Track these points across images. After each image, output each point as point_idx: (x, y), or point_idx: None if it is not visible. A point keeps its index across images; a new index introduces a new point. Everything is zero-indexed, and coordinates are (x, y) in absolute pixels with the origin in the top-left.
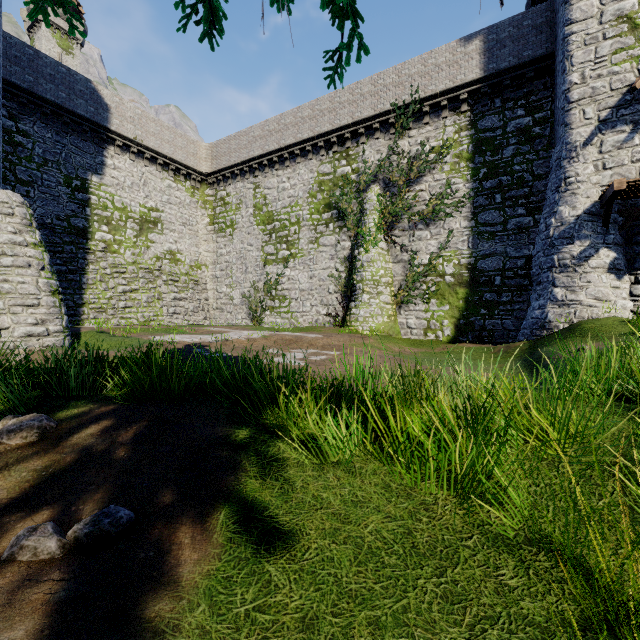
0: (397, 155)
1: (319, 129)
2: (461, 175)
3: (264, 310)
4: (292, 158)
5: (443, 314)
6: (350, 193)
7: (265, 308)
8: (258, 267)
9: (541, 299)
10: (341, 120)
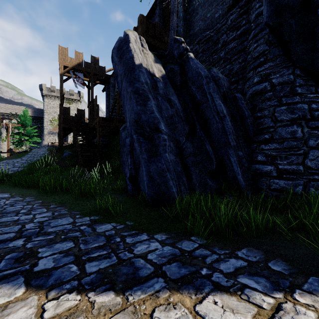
0: (11, 123)
1: None
2: None
3: None
4: None
5: None
6: None
7: None
8: None
9: None
10: None
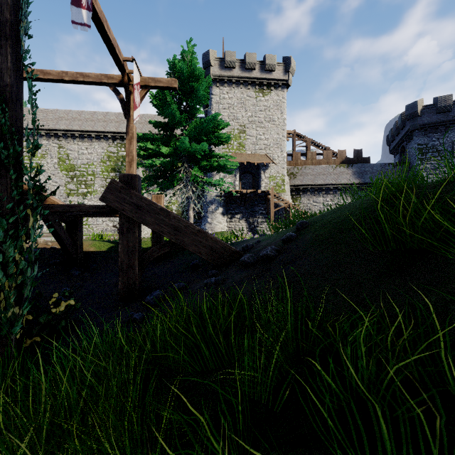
0: None
1: (109, 129)
2: None
3: None
4: (89, 137)
5: None
6: None
7: None
8: (62, 196)
9: (205, 222)
10: (122, 129)
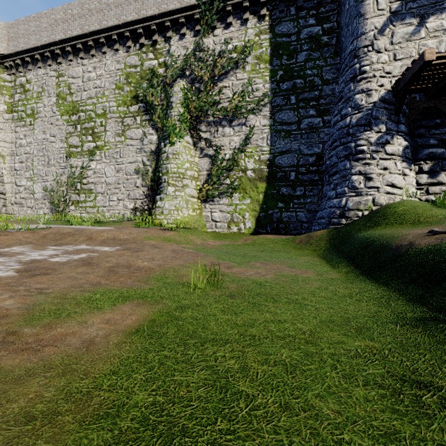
0: (202, 51)
1: (125, 17)
2: (261, 76)
3: (68, 204)
4: (98, 47)
5: (245, 207)
6: (157, 87)
7: (69, 202)
8: (62, 159)
9: (338, 188)
10: (147, 10)
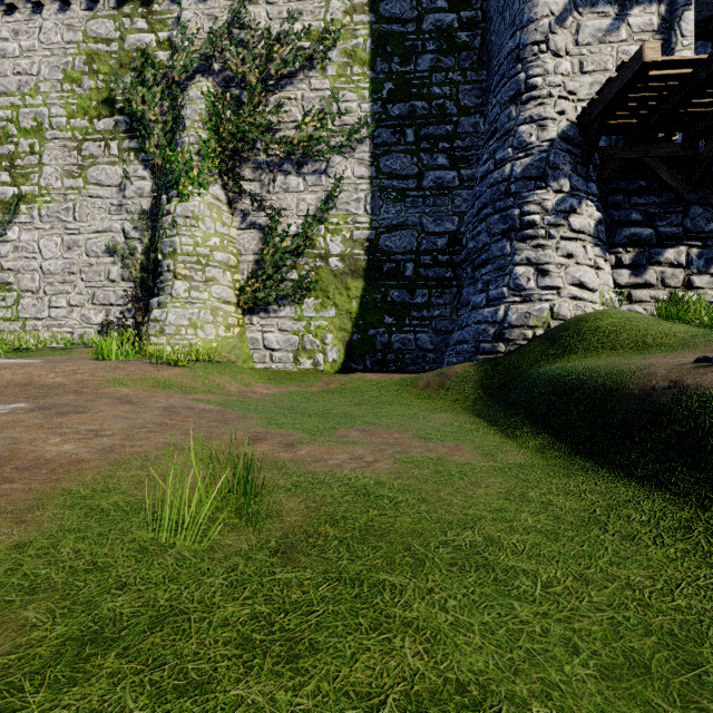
0: (246, 27)
1: None
2: (355, 87)
3: None
4: None
5: (326, 324)
6: (155, 86)
7: None
8: None
9: (492, 289)
10: None
